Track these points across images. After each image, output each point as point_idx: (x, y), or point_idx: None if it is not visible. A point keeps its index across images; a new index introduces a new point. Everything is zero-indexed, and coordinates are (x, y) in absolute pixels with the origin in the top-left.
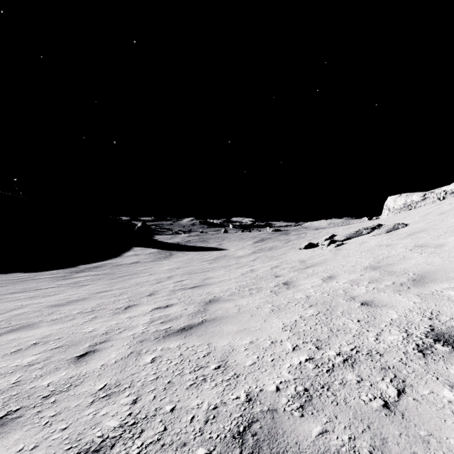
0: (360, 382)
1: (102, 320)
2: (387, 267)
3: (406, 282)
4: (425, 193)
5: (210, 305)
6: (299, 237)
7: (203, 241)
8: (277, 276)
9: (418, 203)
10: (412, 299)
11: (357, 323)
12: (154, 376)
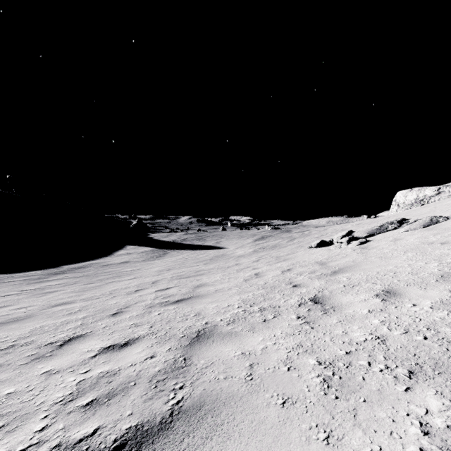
0: None
1: None
2: None
3: None
4: (440, 187)
5: (196, 347)
6: (304, 235)
7: (200, 239)
8: (296, 285)
9: (431, 198)
10: None
11: None
12: None
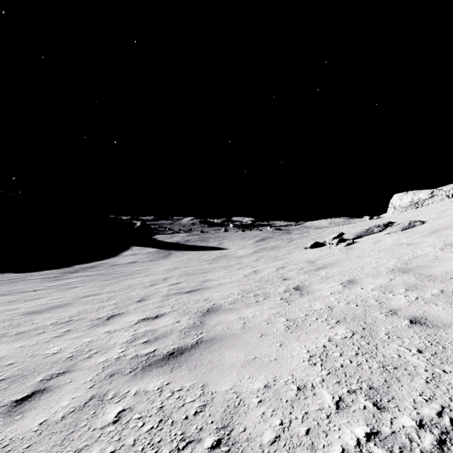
0: None
1: (75, 335)
2: (421, 269)
3: None
4: (433, 190)
5: (208, 316)
6: (302, 236)
7: (203, 240)
8: (285, 279)
9: (425, 201)
10: None
11: (418, 354)
12: None
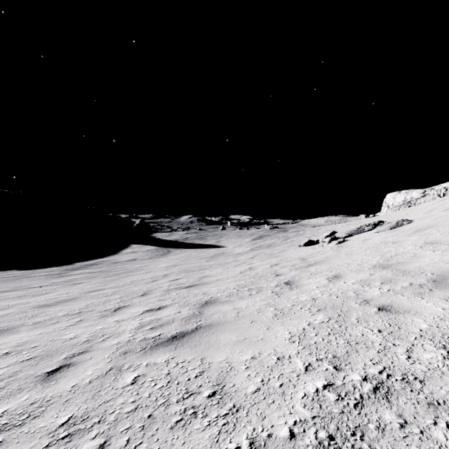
0: (404, 427)
1: (87, 324)
2: (399, 265)
3: (425, 283)
4: (425, 190)
5: (206, 307)
6: (298, 235)
7: (201, 238)
8: (278, 274)
9: (417, 200)
10: (439, 303)
11: (378, 333)
12: (132, 405)
